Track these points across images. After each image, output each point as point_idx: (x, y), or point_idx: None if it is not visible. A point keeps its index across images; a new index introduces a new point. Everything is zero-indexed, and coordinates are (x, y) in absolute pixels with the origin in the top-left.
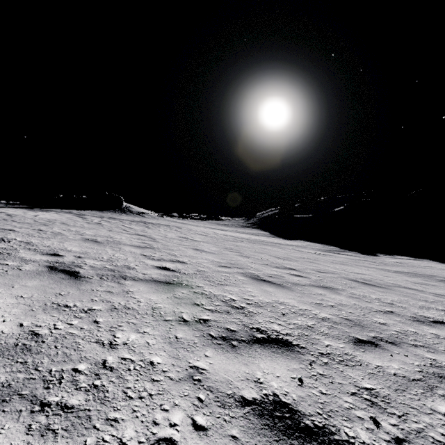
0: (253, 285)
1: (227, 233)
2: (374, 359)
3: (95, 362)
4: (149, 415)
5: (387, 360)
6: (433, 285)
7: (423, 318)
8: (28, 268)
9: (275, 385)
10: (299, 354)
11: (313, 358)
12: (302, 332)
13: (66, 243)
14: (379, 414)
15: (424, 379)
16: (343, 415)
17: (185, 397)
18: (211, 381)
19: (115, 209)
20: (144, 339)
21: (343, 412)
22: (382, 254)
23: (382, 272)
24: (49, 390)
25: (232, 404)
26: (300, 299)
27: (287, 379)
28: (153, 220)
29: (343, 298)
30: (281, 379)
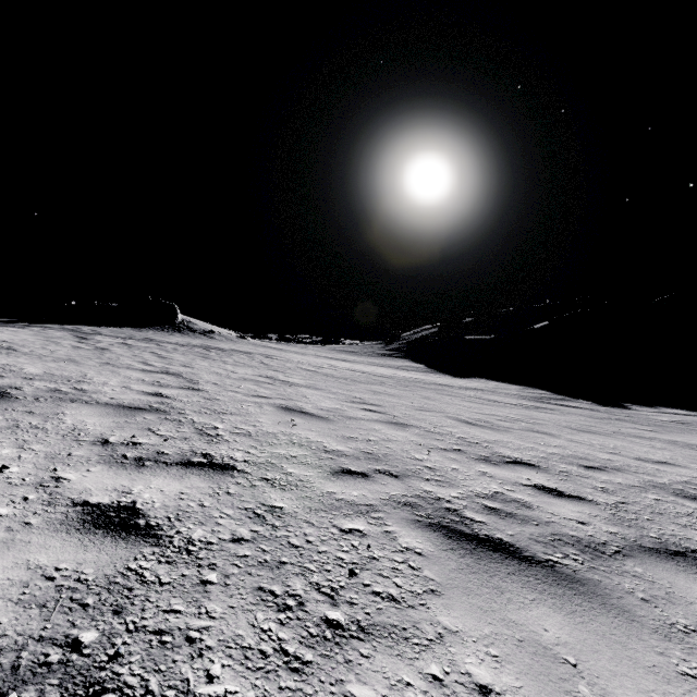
0: (470, 599)
1: (354, 367)
2: None
3: None
4: None
5: None
6: None
7: None
8: None
9: None
10: None
11: None
12: None
13: None
14: None
15: None
16: None
17: None
18: None
19: (163, 325)
20: None
21: None
22: (634, 405)
23: (688, 454)
24: None
25: None
26: None
27: None
28: (227, 343)
29: None
30: None
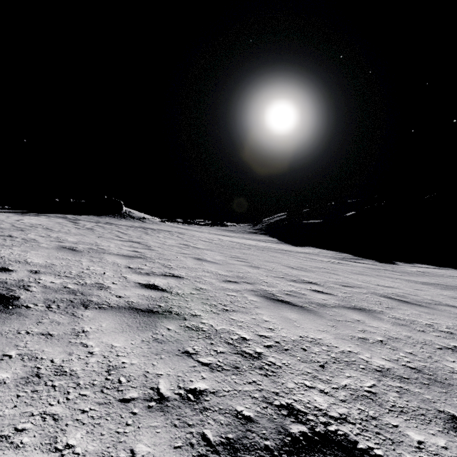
0: (269, 309)
1: (232, 240)
2: None
3: None
4: None
5: None
6: None
7: None
8: None
9: None
10: None
11: None
12: (363, 407)
13: (31, 252)
14: None
15: None
16: None
17: None
18: None
19: (114, 214)
20: None
21: None
22: (400, 262)
23: (410, 285)
24: None
25: None
26: (335, 331)
27: None
28: (154, 225)
29: (388, 327)
30: None
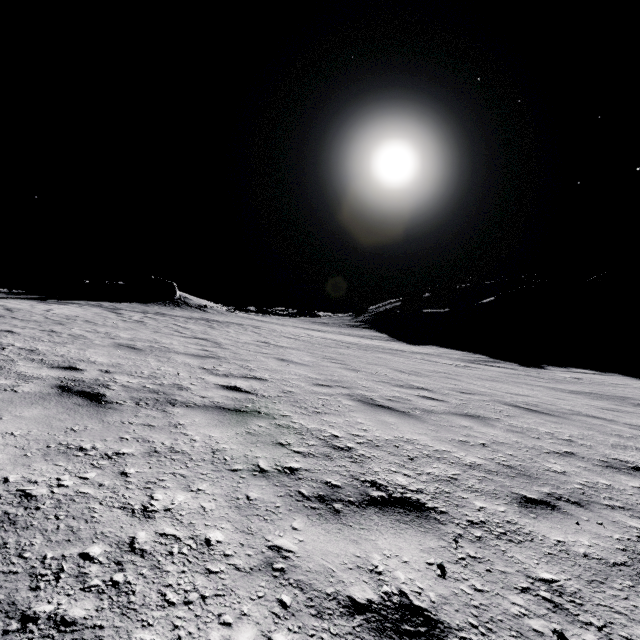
0: (365, 413)
1: (326, 336)
2: (552, 529)
3: (118, 542)
4: (199, 634)
5: (572, 532)
6: (628, 412)
7: (619, 462)
8: (27, 388)
9: (402, 577)
10: (437, 523)
11: (459, 530)
12: (441, 486)
13: (89, 350)
14: (567, 625)
15: (631, 562)
16: (511, 627)
17: (259, 600)
18: (300, 571)
19: (164, 301)
20: (197, 502)
21: (511, 622)
22: (550, 366)
23: (552, 393)
24: (39, 592)
25: (334, 611)
26: (435, 434)
27: (420, 567)
28: (219, 316)
29: (498, 433)
30: (412, 567)
